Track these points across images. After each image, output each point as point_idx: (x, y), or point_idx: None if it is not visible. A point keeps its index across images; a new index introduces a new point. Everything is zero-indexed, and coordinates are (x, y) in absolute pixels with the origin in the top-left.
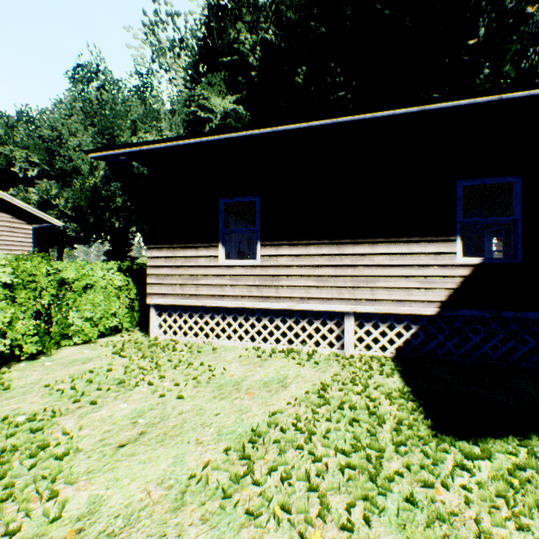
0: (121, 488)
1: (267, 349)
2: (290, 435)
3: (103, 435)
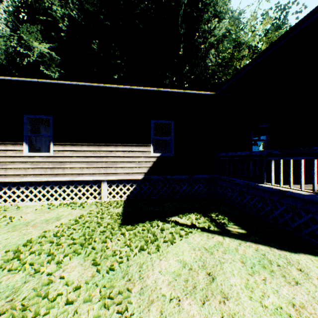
0: None
1: (57, 204)
2: (48, 238)
3: None
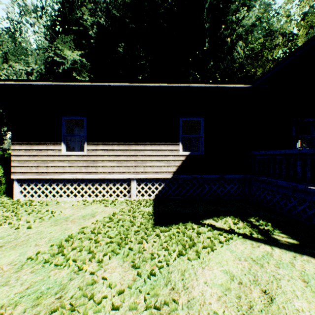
0: None
1: (91, 200)
2: (87, 235)
3: None
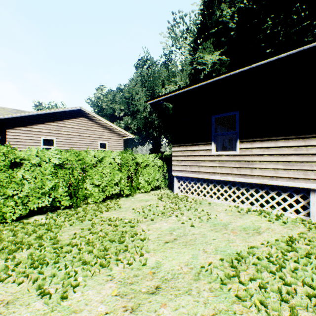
0: (168, 261)
1: (244, 208)
2: (264, 263)
3: (157, 235)
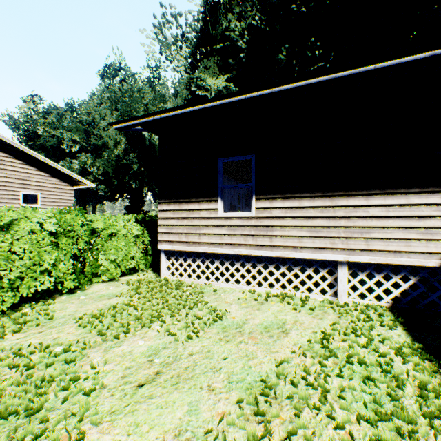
0: (141, 436)
1: (261, 292)
2: (303, 392)
3: (124, 372)
